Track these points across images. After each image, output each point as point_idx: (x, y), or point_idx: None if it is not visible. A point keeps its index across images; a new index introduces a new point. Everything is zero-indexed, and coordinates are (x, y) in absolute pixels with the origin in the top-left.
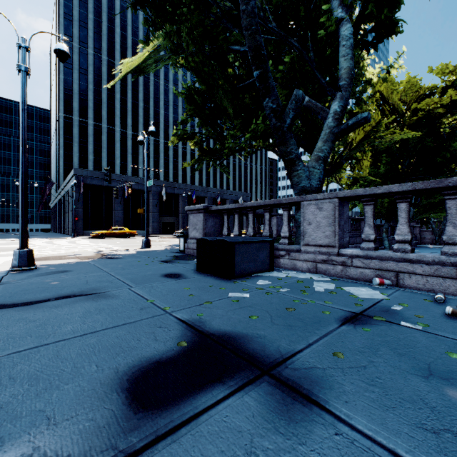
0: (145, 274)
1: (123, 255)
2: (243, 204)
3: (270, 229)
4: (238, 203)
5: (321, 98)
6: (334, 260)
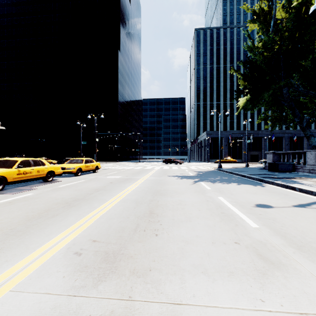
0: (253, 170)
1: (241, 168)
2: (287, 151)
3: (297, 160)
4: None
5: None
6: (314, 169)
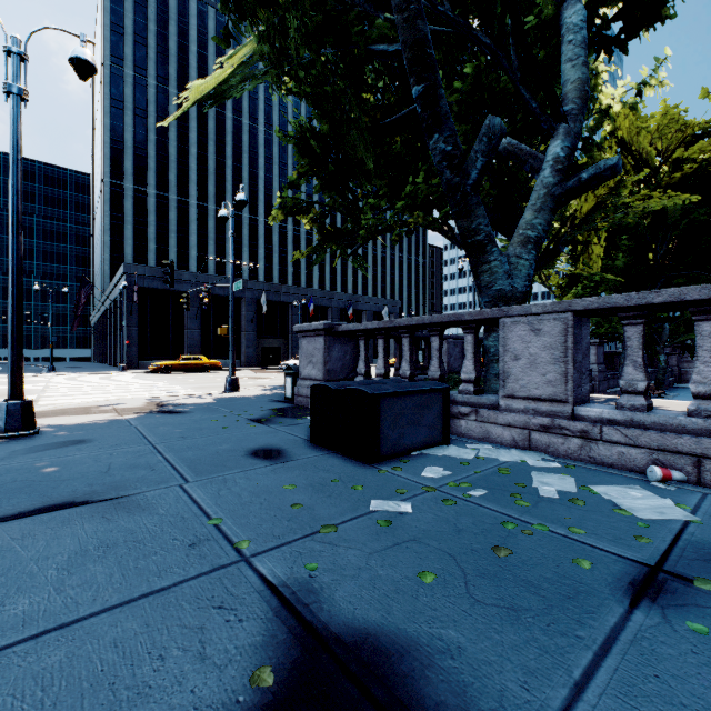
0: (218, 450)
1: (190, 407)
2: (393, 322)
3: (440, 366)
4: (380, 316)
5: (526, 139)
6: (565, 427)
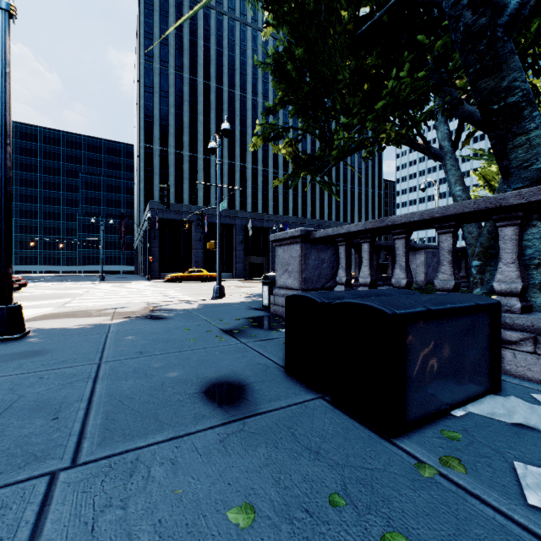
0: (165, 379)
1: (174, 313)
2: (385, 220)
3: (454, 272)
4: None
5: None
6: None
